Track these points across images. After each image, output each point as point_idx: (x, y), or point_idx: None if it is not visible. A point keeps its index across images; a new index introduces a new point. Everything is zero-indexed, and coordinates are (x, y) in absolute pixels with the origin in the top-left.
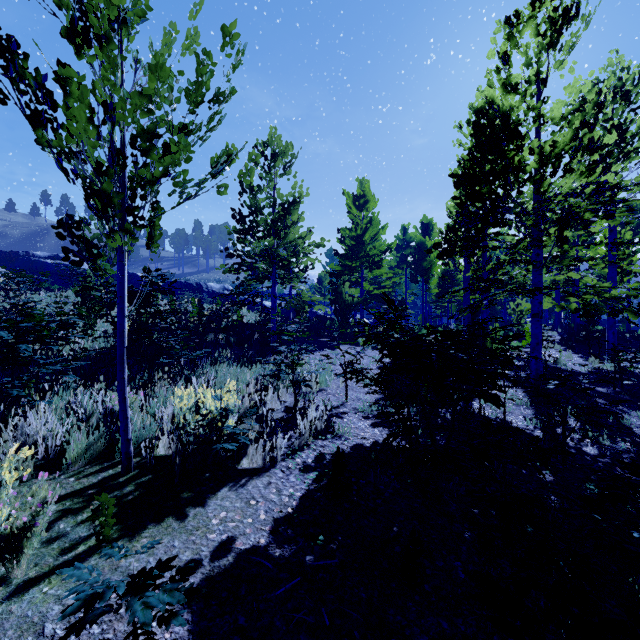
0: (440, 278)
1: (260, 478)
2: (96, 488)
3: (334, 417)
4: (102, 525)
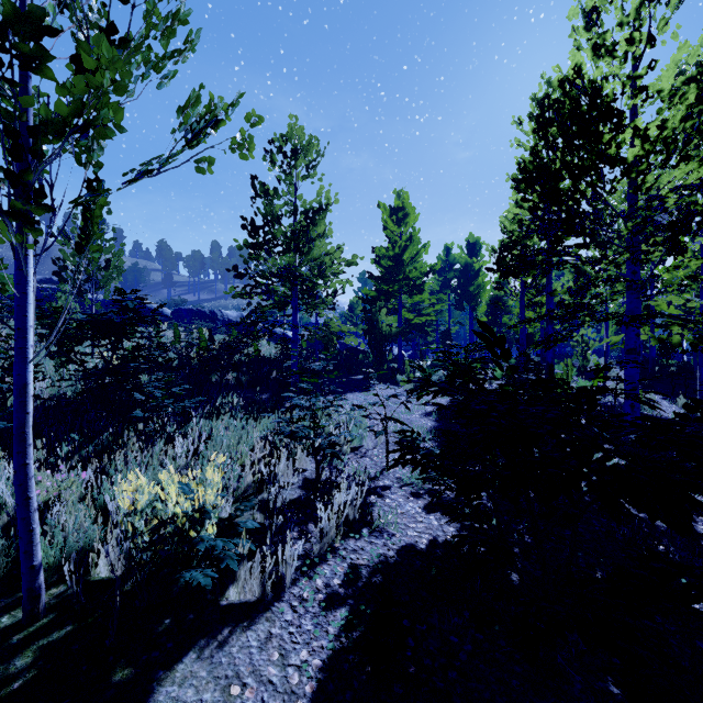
0: (488, 305)
1: (254, 625)
2: None
3: (372, 495)
4: None
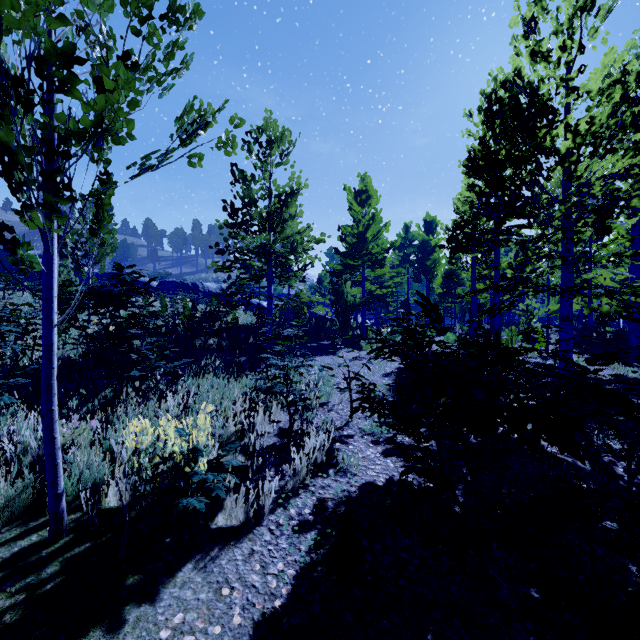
0: (443, 278)
1: (239, 544)
2: (3, 570)
3: (337, 443)
4: None
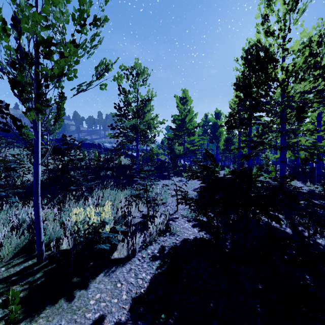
0: (224, 141)
1: (124, 265)
2: (17, 275)
3: (170, 221)
4: (10, 311)
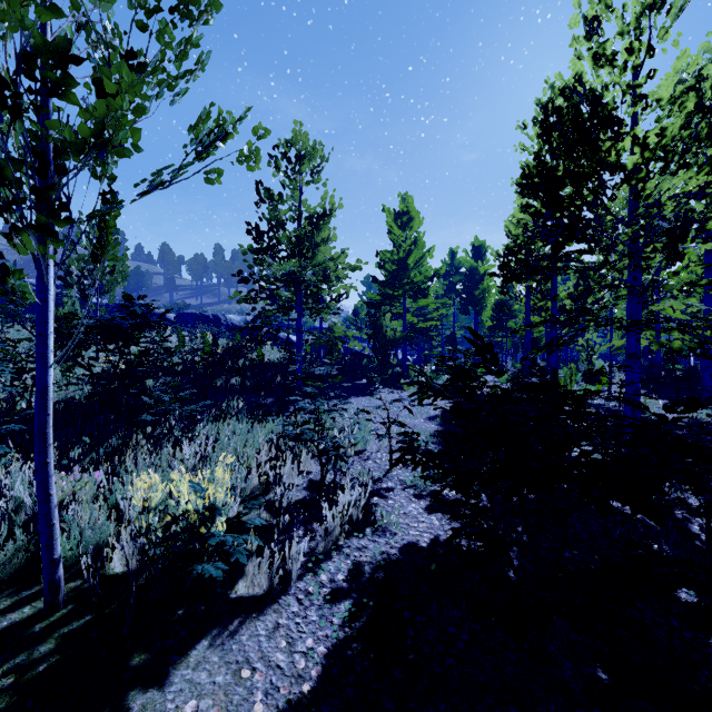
0: (494, 309)
1: (263, 616)
2: None
3: (375, 497)
4: None
